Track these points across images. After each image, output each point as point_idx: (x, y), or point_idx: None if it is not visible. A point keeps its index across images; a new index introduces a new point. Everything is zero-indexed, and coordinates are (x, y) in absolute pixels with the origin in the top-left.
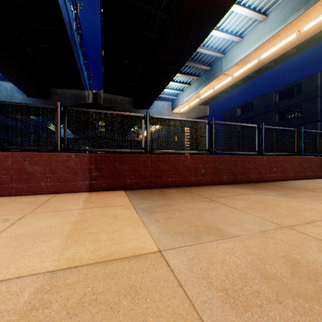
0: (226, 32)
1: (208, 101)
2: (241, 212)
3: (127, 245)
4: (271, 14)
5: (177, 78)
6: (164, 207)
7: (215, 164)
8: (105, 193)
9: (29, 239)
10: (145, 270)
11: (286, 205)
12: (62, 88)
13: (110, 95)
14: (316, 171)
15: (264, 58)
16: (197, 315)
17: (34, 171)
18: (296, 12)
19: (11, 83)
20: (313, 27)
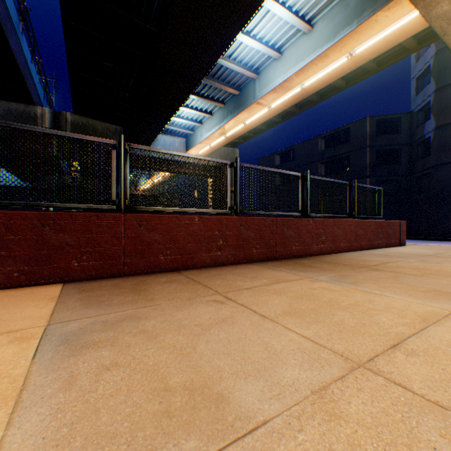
0: (260, 42)
1: (238, 142)
2: (275, 326)
3: None
4: (318, 25)
5: (192, 103)
6: (121, 325)
7: (241, 230)
8: (13, 294)
9: None
10: None
11: (348, 300)
12: None
13: (85, 118)
14: (371, 239)
15: (309, 86)
16: None
17: None
18: (347, 26)
19: None
20: (366, 51)
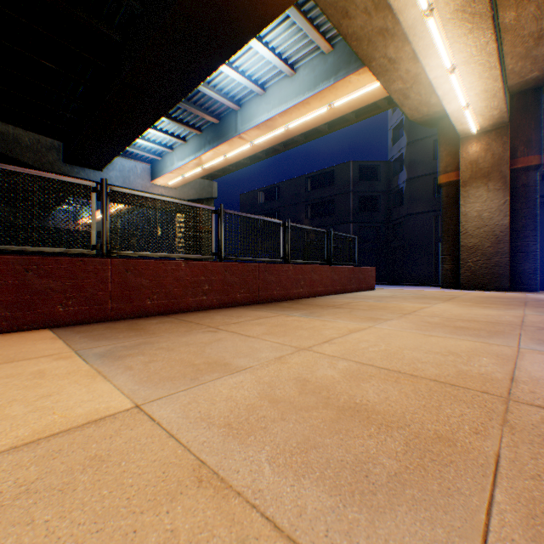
0: (243, 75)
1: (217, 175)
2: (257, 339)
3: (75, 411)
4: (300, 71)
5: (162, 125)
6: (141, 347)
7: (226, 276)
8: (3, 338)
9: None
10: (114, 434)
11: (309, 325)
12: None
13: (3, 124)
14: (345, 284)
15: (293, 129)
16: (194, 457)
17: None
18: (326, 80)
19: None
20: (343, 105)
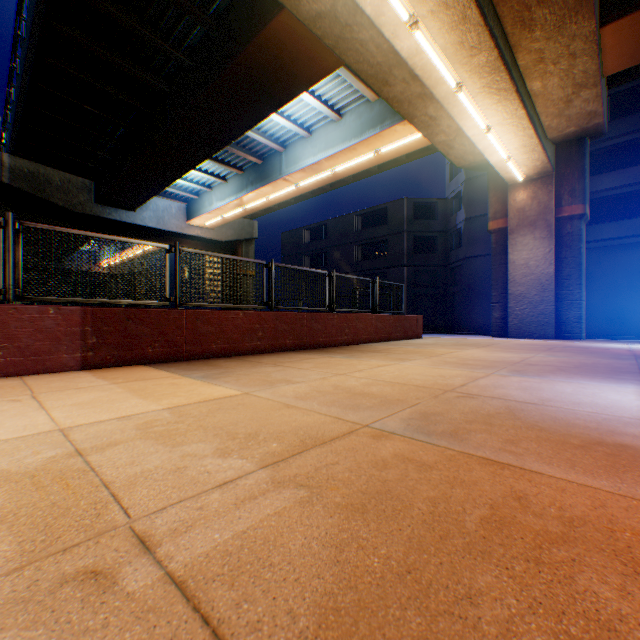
0: (289, 119)
1: (257, 214)
2: (307, 370)
3: (214, 394)
4: (347, 117)
5: (202, 165)
6: (225, 373)
7: (277, 324)
8: (118, 369)
9: (101, 403)
10: (242, 399)
11: (348, 363)
12: None
13: (33, 164)
14: (390, 332)
15: (340, 172)
16: (283, 403)
17: None
18: (372, 128)
19: None
20: (391, 151)
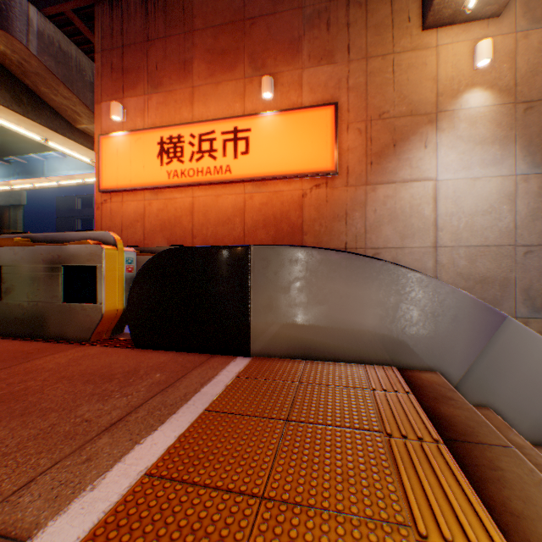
0: None
1: None
2: None
3: None
4: None
5: None
6: None
7: None
8: None
9: None
10: None
11: None
12: None
13: None
14: None
15: (90, 181)
16: None
17: None
18: None
19: None
20: None
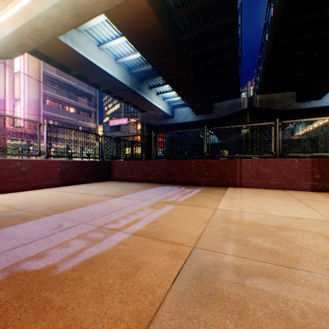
0: None
1: None
2: None
3: None
4: None
5: None
6: None
7: None
8: None
9: None
10: None
11: None
12: (220, 101)
13: (266, 95)
14: None
15: None
16: None
17: (264, 172)
18: None
19: (186, 107)
20: None
